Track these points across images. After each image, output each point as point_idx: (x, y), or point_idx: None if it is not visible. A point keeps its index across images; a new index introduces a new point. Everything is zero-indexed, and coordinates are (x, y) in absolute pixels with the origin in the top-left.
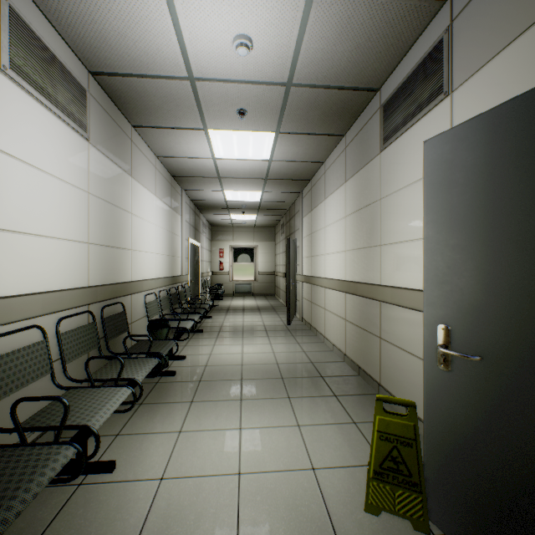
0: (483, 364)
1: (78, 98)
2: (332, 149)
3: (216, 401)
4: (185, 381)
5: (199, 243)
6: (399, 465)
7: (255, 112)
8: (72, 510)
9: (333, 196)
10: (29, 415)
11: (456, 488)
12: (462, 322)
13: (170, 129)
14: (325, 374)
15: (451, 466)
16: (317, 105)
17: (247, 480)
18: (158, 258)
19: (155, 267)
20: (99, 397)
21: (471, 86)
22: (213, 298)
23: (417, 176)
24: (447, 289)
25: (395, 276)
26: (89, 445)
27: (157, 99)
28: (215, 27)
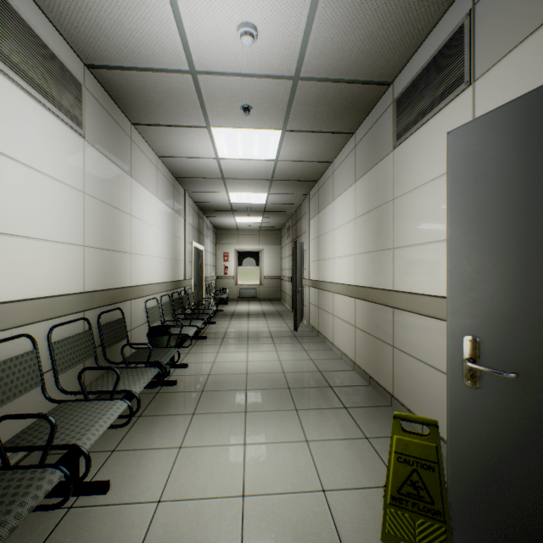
0: (519, 381)
1: (73, 92)
2: (341, 148)
3: (219, 413)
4: (186, 391)
5: (203, 247)
6: (419, 490)
7: (260, 108)
8: (60, 538)
9: (342, 197)
10: (18, 430)
11: (485, 520)
12: (493, 333)
13: (171, 127)
14: (334, 383)
15: (480, 494)
16: (325, 101)
17: (252, 503)
18: (160, 262)
19: (156, 272)
20: (93, 412)
21: (496, 74)
22: (217, 303)
23: (434, 174)
24: (475, 296)
25: (410, 281)
26: (83, 462)
27: (157, 95)
28: (217, 14)
